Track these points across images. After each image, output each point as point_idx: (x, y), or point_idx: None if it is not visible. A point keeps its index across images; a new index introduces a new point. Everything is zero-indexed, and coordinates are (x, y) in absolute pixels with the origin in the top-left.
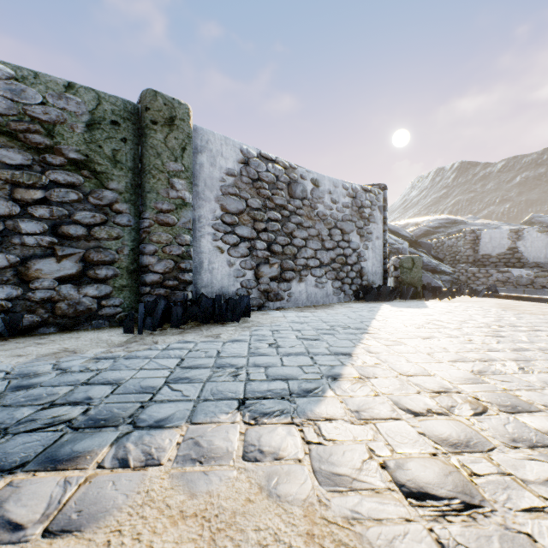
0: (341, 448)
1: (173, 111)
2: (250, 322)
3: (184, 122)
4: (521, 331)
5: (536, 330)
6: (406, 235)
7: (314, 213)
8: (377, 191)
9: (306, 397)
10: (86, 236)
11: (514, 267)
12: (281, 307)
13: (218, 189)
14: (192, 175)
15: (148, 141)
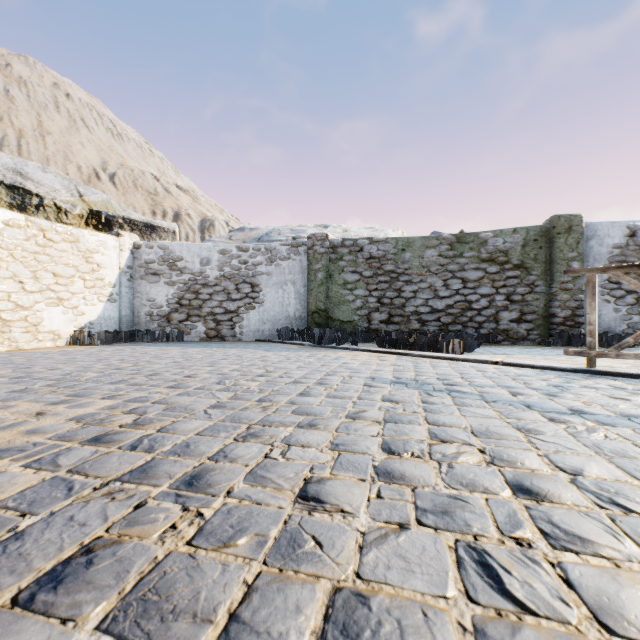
0: None
1: (570, 223)
2: (632, 349)
3: (578, 227)
4: None
5: None
6: None
7: None
8: None
9: None
10: (521, 300)
11: None
12: None
13: (605, 260)
14: (583, 256)
15: (554, 245)
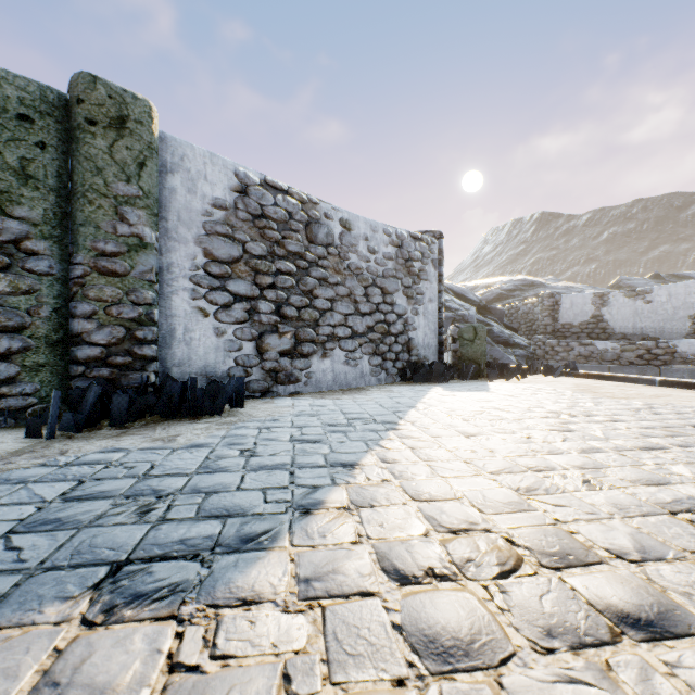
0: (230, 678)
1: (124, 108)
2: (238, 415)
3: (142, 126)
4: (597, 423)
5: (615, 421)
6: (473, 298)
7: (344, 265)
8: (430, 239)
9: (236, 553)
10: None
11: (598, 339)
12: (296, 393)
13: (200, 226)
14: (156, 203)
15: (81, 149)
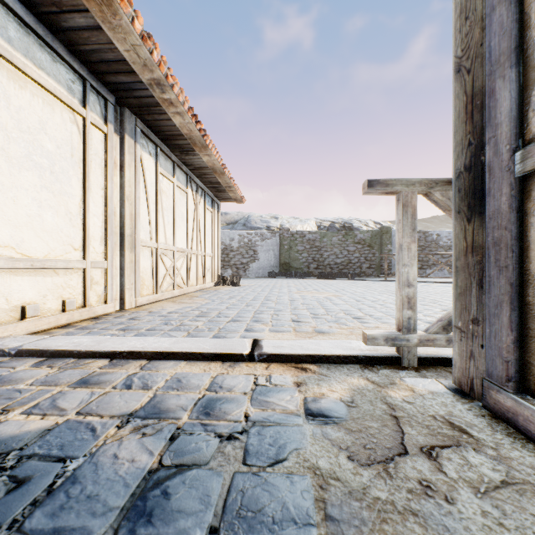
0: None
1: (387, 230)
2: None
3: (390, 231)
4: None
5: None
6: None
7: (437, 245)
8: None
9: None
10: (370, 259)
11: None
12: None
13: None
14: (392, 243)
15: (382, 238)
